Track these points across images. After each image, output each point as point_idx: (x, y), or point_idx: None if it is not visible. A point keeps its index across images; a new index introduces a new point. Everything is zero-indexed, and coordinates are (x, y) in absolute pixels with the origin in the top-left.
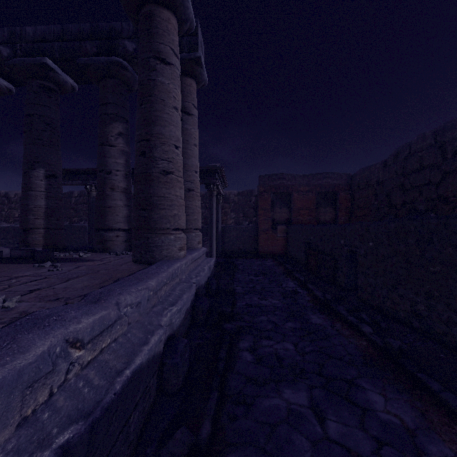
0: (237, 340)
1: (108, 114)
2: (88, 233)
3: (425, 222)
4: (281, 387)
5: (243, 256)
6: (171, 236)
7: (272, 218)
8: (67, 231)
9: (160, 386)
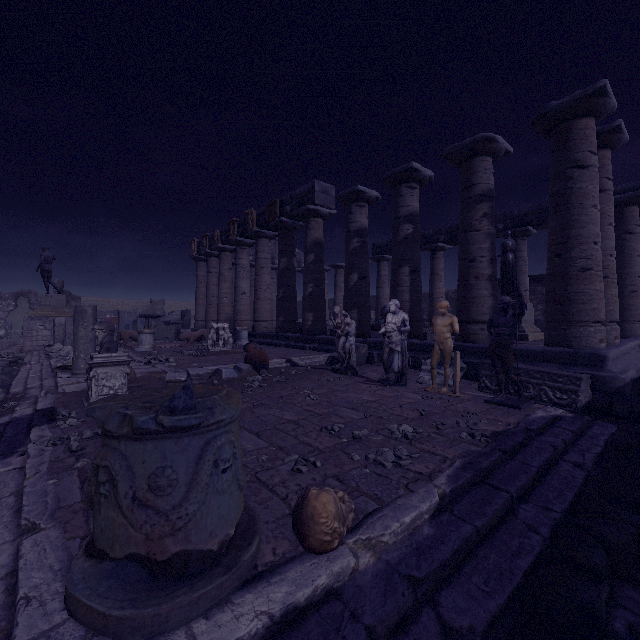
0: None
1: None
2: None
3: None
4: None
5: None
6: (636, 325)
7: None
8: None
9: None
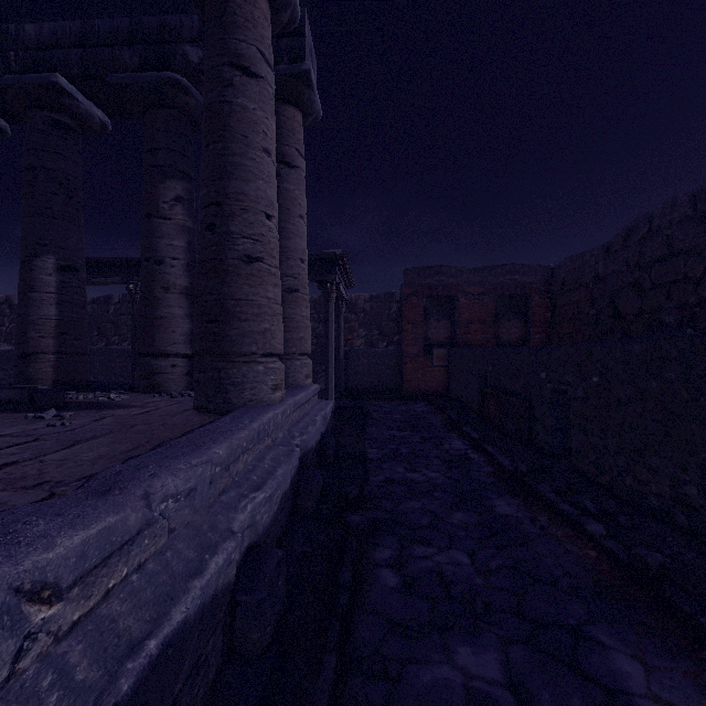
0: (370, 545)
1: (159, 166)
2: (132, 361)
3: (700, 342)
4: (452, 641)
5: (378, 397)
6: (258, 367)
7: (425, 336)
8: (101, 358)
9: (230, 644)
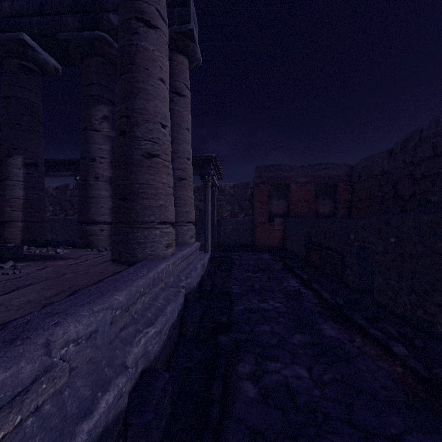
0: (235, 361)
1: (92, 96)
2: None
3: None
4: None
5: (239, 250)
6: (155, 231)
7: (269, 210)
8: (61, 224)
9: None
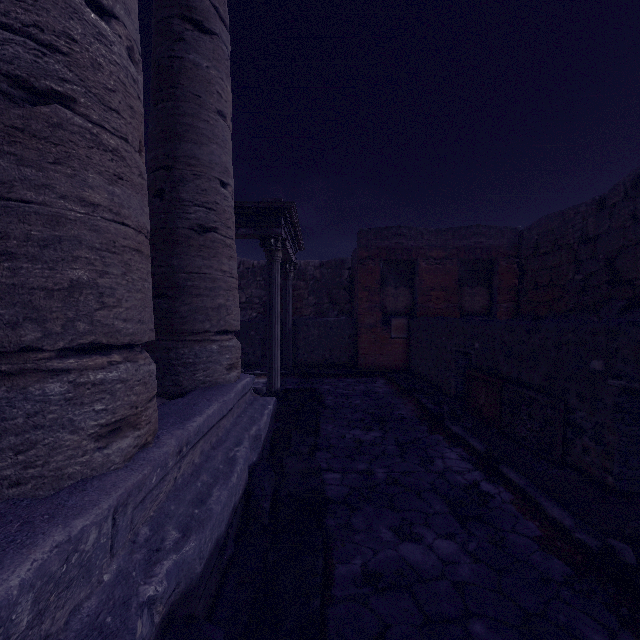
0: None
1: None
2: None
3: None
4: None
5: (331, 374)
6: (46, 384)
7: (381, 304)
8: None
9: None
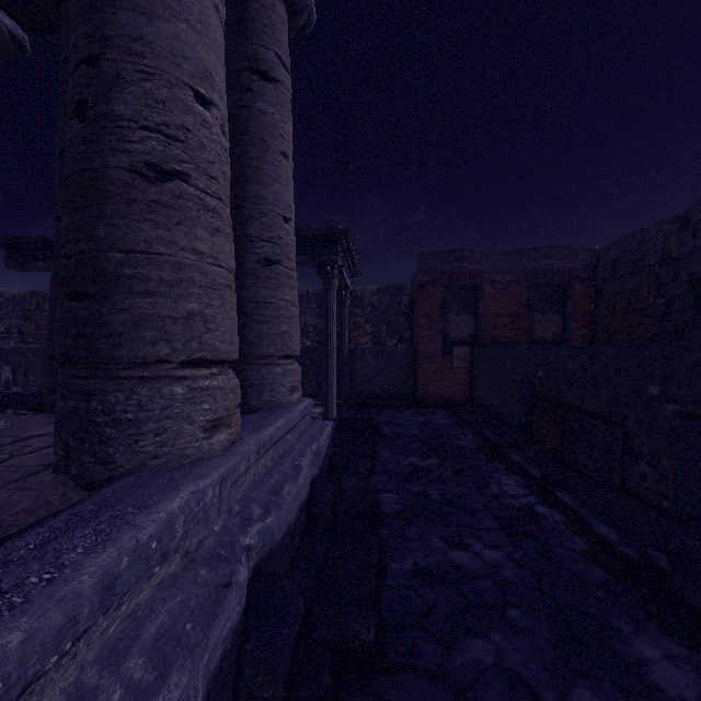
0: None
1: None
2: None
3: None
4: None
5: (388, 405)
6: (173, 387)
7: (442, 332)
8: None
9: None
